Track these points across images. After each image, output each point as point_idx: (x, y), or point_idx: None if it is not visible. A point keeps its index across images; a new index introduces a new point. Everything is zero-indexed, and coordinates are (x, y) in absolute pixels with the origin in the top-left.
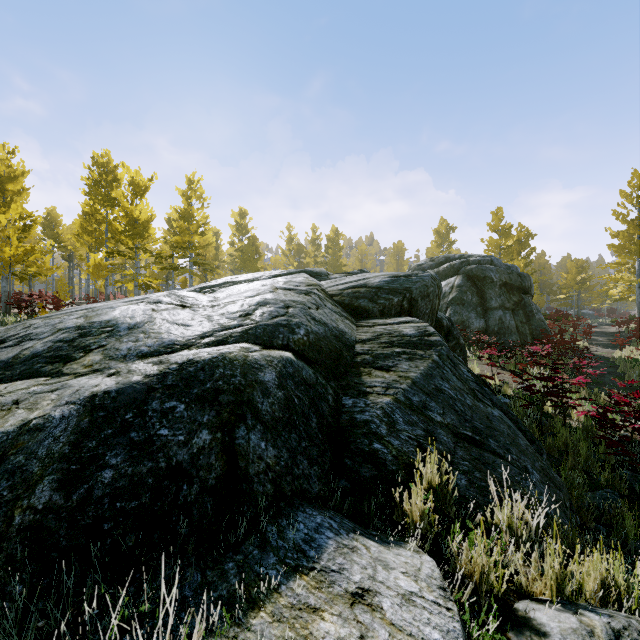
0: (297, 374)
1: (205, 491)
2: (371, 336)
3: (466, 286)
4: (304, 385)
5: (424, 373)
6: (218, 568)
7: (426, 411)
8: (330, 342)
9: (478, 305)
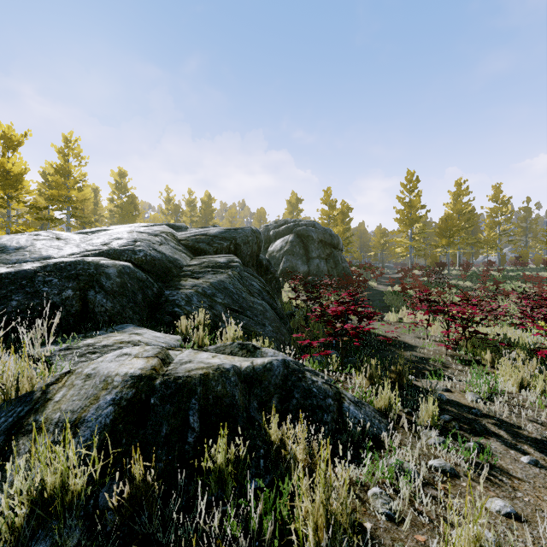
0: (133, 274)
1: (69, 315)
2: (197, 263)
3: (296, 242)
4: (137, 279)
5: (219, 280)
6: (74, 336)
7: (213, 297)
8: (163, 263)
9: (304, 255)
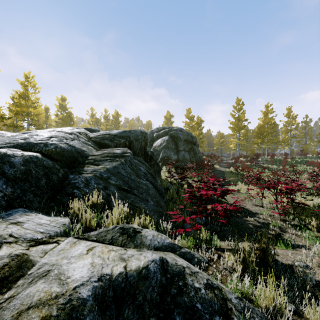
0: (39, 162)
1: None
2: (100, 153)
3: (170, 140)
4: (43, 167)
5: (114, 166)
6: None
7: (108, 180)
8: (71, 153)
9: (175, 149)
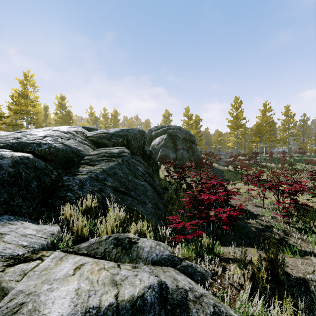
0: (31, 163)
1: None
2: (96, 153)
3: (168, 139)
4: (34, 168)
5: (111, 167)
6: None
7: (104, 181)
8: (66, 153)
9: (173, 147)
